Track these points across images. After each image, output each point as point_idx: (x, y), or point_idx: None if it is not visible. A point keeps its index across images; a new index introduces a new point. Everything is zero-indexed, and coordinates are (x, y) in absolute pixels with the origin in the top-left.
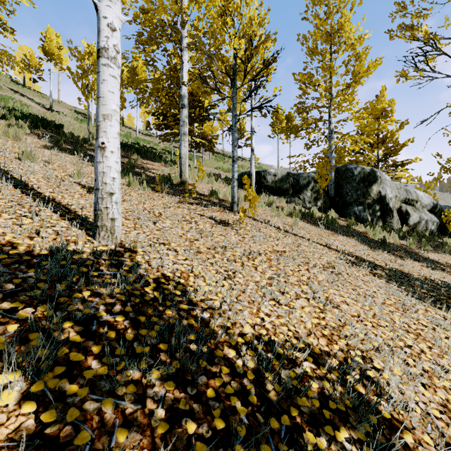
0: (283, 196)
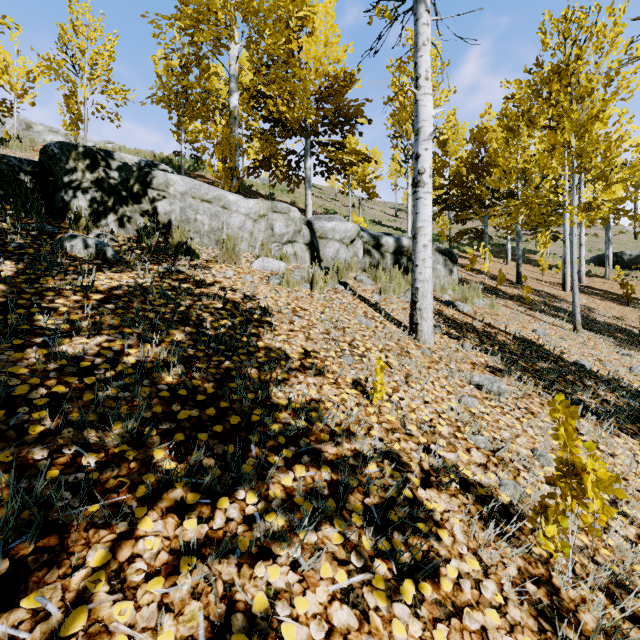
0: (638, 269)
